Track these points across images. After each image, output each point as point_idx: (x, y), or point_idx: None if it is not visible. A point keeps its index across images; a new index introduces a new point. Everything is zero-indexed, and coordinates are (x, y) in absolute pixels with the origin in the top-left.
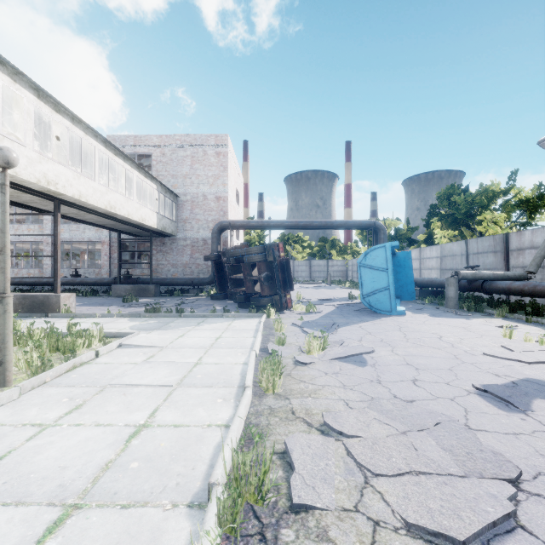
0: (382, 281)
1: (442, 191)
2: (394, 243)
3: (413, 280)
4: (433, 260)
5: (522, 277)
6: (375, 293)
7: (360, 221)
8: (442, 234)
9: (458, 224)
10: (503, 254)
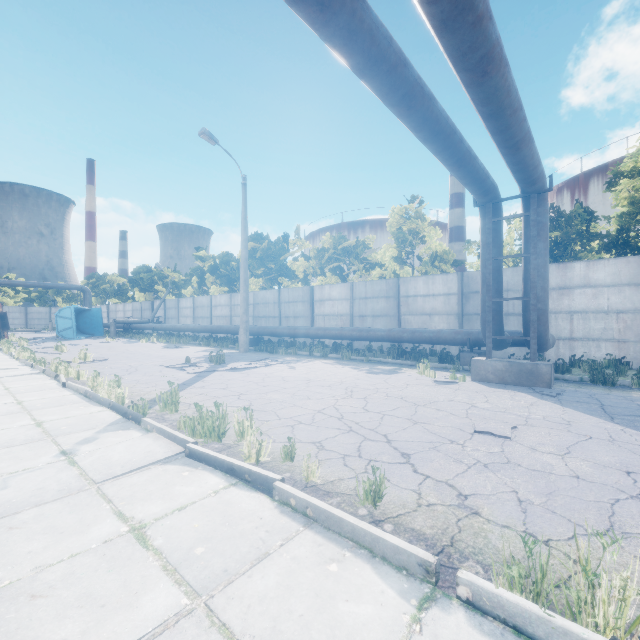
0: (70, 324)
1: (137, 268)
2: (76, 306)
3: (102, 324)
4: (130, 312)
5: (147, 322)
6: (65, 330)
7: (70, 285)
8: (140, 295)
9: (148, 290)
10: (152, 311)
